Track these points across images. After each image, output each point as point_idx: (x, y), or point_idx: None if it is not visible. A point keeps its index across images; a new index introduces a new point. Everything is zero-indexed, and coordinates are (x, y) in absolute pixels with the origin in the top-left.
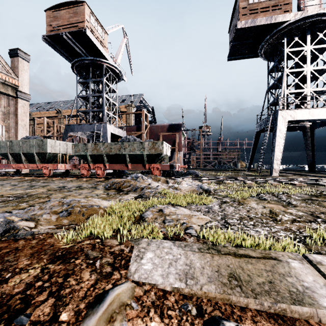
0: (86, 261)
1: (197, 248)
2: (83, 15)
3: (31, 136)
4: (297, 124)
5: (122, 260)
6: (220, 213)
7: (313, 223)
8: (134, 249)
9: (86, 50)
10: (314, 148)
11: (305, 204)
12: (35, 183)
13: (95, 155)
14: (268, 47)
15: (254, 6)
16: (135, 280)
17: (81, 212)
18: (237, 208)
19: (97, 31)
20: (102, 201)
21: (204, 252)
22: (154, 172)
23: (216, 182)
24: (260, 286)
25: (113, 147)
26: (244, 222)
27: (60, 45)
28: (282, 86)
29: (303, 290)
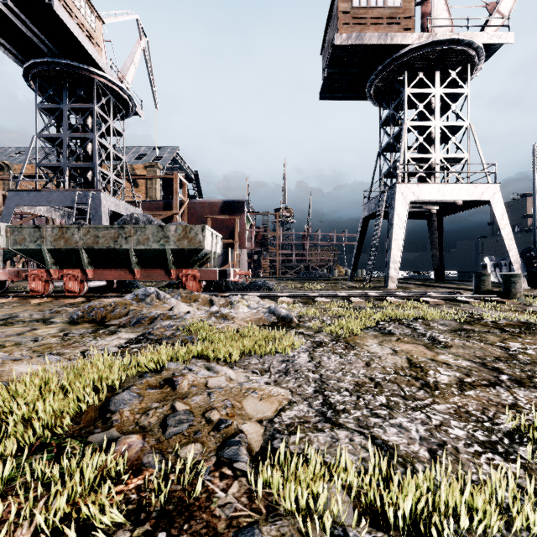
0: None
1: None
2: None
3: None
4: (420, 208)
5: None
6: (312, 375)
7: (499, 388)
8: None
9: (57, 45)
10: (442, 246)
11: (460, 339)
12: None
13: (61, 249)
14: (381, 84)
15: (361, 13)
16: None
17: None
18: (344, 358)
19: (78, 11)
20: (16, 364)
21: None
22: (187, 284)
23: (302, 301)
24: None
25: (102, 235)
26: (366, 398)
27: None
28: (401, 147)
29: None
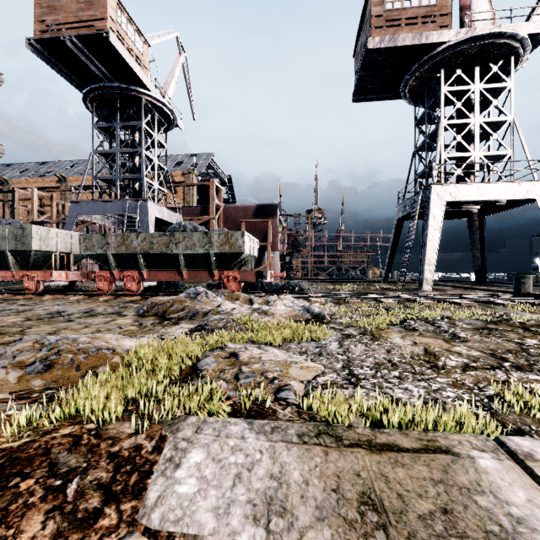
0: (48, 481)
1: (296, 435)
2: (103, 7)
3: (2, 220)
4: (460, 208)
5: (132, 474)
6: (340, 357)
7: (498, 370)
8: (165, 443)
9: (111, 71)
10: (484, 247)
11: (480, 336)
12: (5, 305)
13: (123, 254)
14: (416, 83)
15: (394, 15)
16: (151, 529)
17: (74, 362)
18: (369, 346)
19: (129, 39)
20: (123, 340)
21: (309, 444)
22: (228, 285)
23: (334, 301)
24: (425, 524)
25: (156, 242)
26: (382, 372)
27: (61, 59)
28: (437, 147)
29: (514, 528)
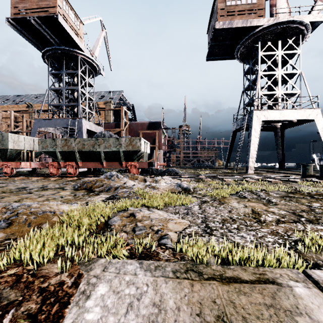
0: None
1: (171, 271)
2: None
3: None
4: (269, 124)
5: (54, 305)
6: (200, 215)
7: (298, 223)
8: (81, 279)
9: (59, 39)
10: (284, 148)
11: (285, 201)
12: None
13: (66, 151)
14: (244, 50)
15: (231, 9)
16: None
17: (27, 221)
18: (218, 208)
19: (70, 19)
20: (62, 205)
21: (180, 278)
22: (131, 170)
23: (196, 180)
24: None
25: (87, 144)
26: (227, 225)
27: (28, 31)
28: (256, 88)
29: None
